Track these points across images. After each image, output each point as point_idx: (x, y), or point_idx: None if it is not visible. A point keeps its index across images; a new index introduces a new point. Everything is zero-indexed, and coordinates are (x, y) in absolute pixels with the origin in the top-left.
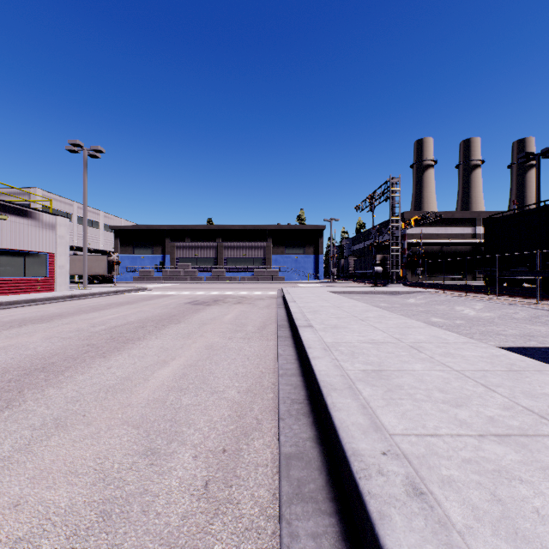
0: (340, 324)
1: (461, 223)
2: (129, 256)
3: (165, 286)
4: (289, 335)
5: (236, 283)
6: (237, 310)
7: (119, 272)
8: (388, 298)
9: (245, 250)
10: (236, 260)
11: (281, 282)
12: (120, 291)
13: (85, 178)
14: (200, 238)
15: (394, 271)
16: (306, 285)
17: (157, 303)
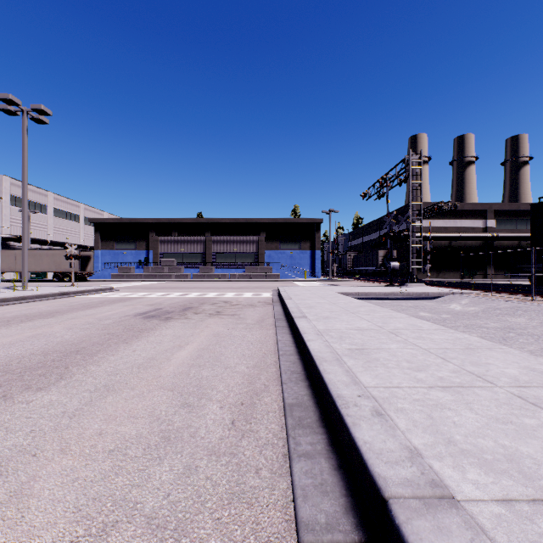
0: (527, 454)
1: (472, 215)
2: (110, 252)
3: (142, 284)
4: (345, 522)
5: (225, 281)
6: (206, 334)
7: (99, 269)
8: (418, 303)
9: (236, 244)
10: (226, 255)
11: (276, 280)
12: (70, 292)
13: (24, 147)
14: (187, 232)
15: (414, 267)
16: (304, 283)
17: (93, 314)
